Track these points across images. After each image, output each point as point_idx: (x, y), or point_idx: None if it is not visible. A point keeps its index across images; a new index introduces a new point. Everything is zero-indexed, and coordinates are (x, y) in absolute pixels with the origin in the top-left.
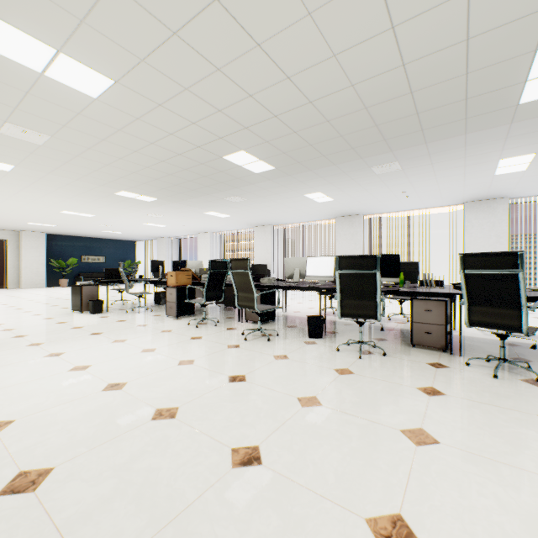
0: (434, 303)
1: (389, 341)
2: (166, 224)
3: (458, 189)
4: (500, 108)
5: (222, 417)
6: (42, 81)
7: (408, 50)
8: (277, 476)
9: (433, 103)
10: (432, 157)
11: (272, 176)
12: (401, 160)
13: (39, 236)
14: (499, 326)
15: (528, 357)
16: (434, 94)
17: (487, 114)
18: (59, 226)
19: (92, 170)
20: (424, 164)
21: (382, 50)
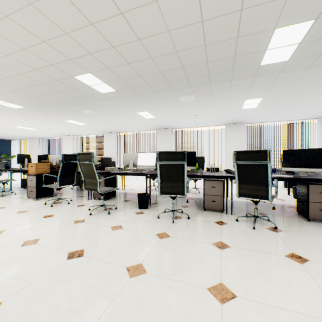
0: (217, 182)
1: (190, 207)
2: (35, 127)
3: (223, 116)
4: (251, 66)
5: (49, 307)
6: None
7: (206, 9)
8: None
9: (217, 56)
10: (212, 94)
11: (114, 96)
12: (196, 94)
13: None
14: (256, 196)
15: (265, 212)
16: (218, 49)
17: (244, 69)
18: None
19: None
20: (208, 98)
21: (190, 5)
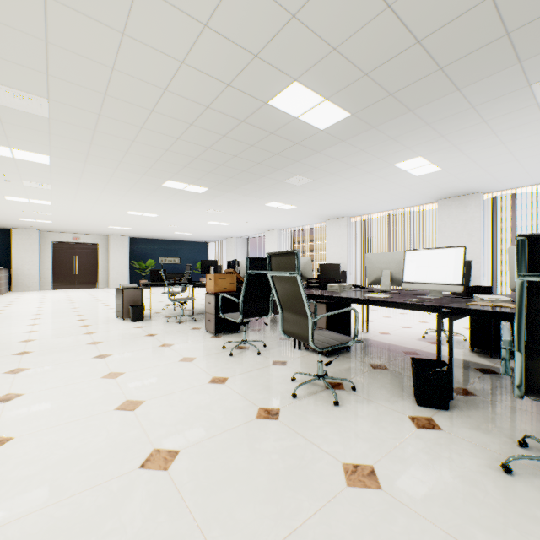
0: None
1: None
2: (229, 221)
3: None
4: None
5: None
6: None
7: None
8: None
9: None
10: None
11: (346, 132)
12: None
13: (124, 240)
14: None
15: None
16: None
17: None
18: (135, 229)
19: (122, 152)
20: None
21: None
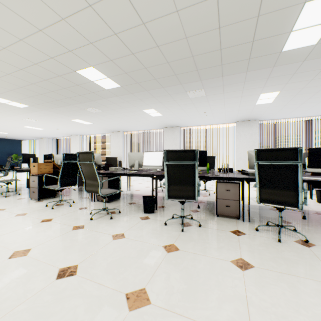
0: (231, 184)
1: (201, 212)
2: (43, 127)
3: (235, 113)
4: (271, 53)
5: None
6: None
7: None
8: None
9: (232, 41)
10: (224, 88)
11: (119, 92)
12: (206, 88)
13: None
14: (282, 203)
15: (288, 219)
16: (234, 32)
17: (262, 57)
18: None
19: None
20: (219, 93)
21: None
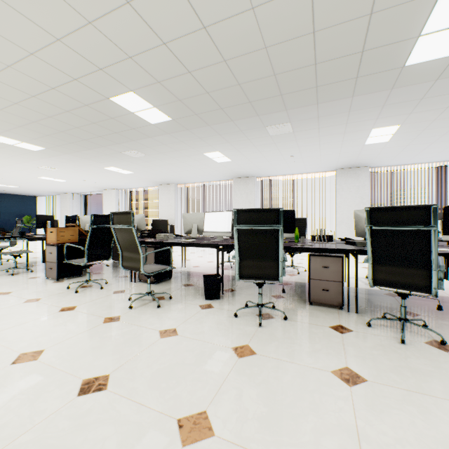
0: (331, 259)
1: (287, 298)
2: (65, 178)
3: (335, 156)
4: (388, 69)
5: None
6: None
7: None
8: None
9: (332, 52)
10: (320, 121)
11: (170, 129)
12: (293, 121)
13: None
14: (406, 286)
15: (414, 310)
16: (335, 39)
17: (375, 75)
18: None
19: None
20: (312, 128)
21: None
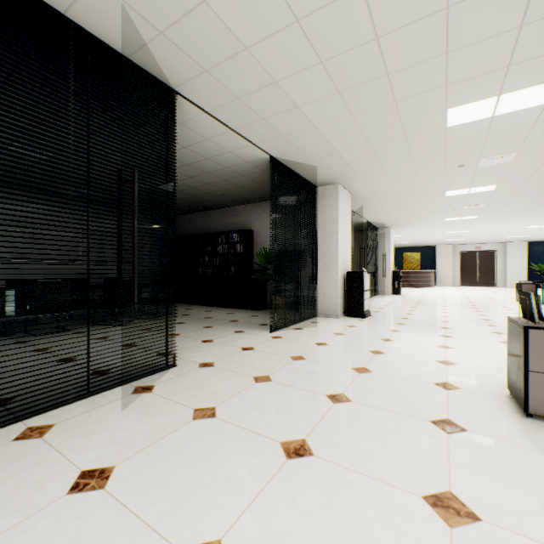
0: None
1: None
2: None
3: None
4: None
5: None
6: (469, 195)
7: None
8: (498, 335)
9: None
10: None
11: None
12: None
13: (520, 245)
14: None
15: None
16: None
17: None
18: (532, 236)
19: (519, 207)
20: None
21: None
